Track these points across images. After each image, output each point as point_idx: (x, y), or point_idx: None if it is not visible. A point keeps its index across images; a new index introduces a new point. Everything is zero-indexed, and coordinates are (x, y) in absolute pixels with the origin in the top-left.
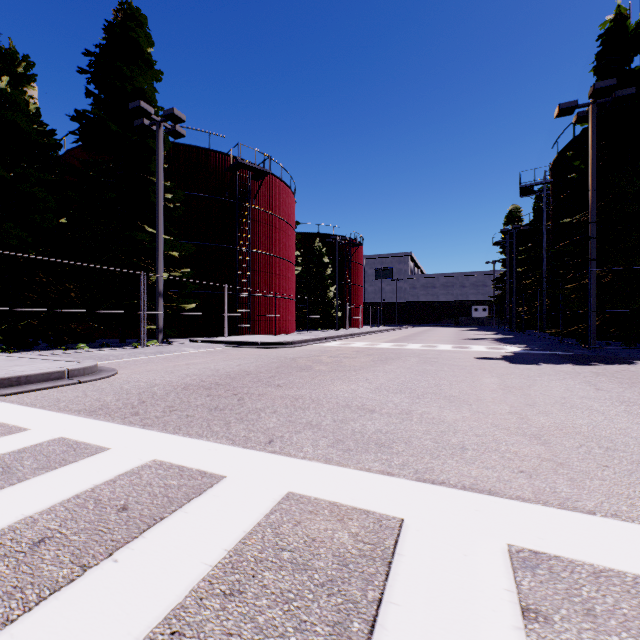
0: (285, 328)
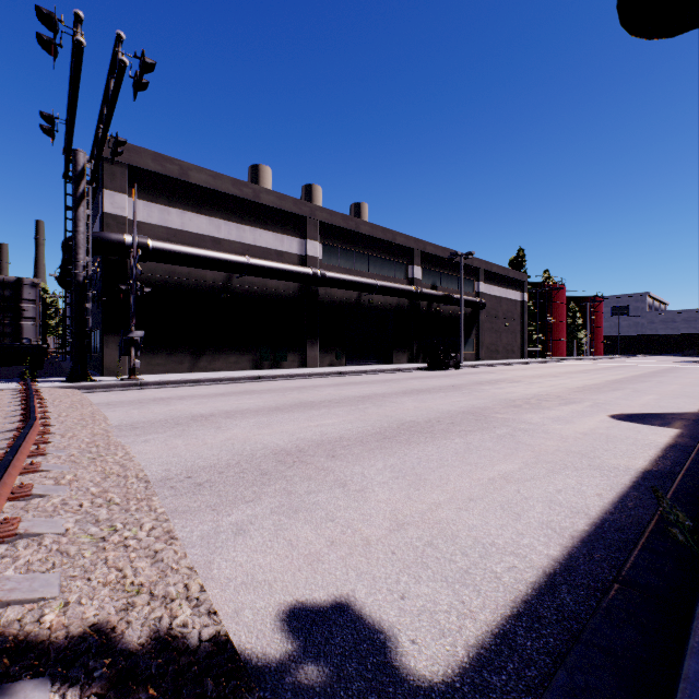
0: (563, 355)
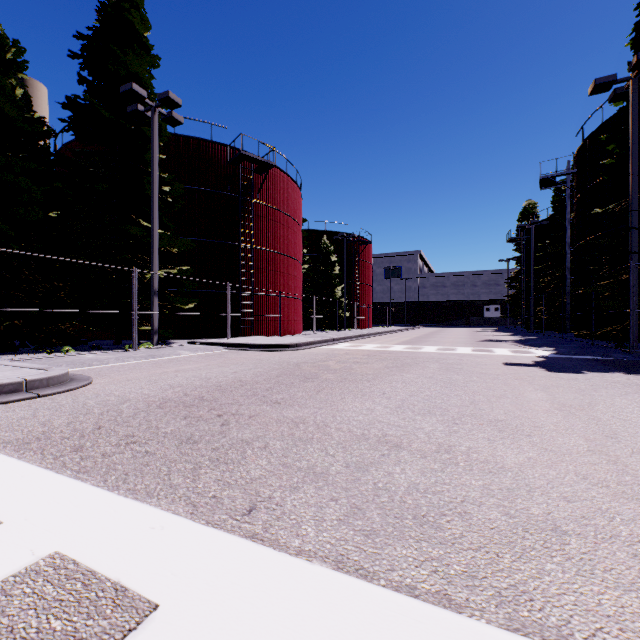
0: (291, 329)
